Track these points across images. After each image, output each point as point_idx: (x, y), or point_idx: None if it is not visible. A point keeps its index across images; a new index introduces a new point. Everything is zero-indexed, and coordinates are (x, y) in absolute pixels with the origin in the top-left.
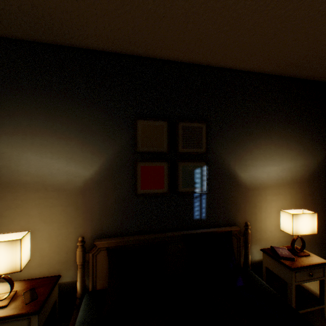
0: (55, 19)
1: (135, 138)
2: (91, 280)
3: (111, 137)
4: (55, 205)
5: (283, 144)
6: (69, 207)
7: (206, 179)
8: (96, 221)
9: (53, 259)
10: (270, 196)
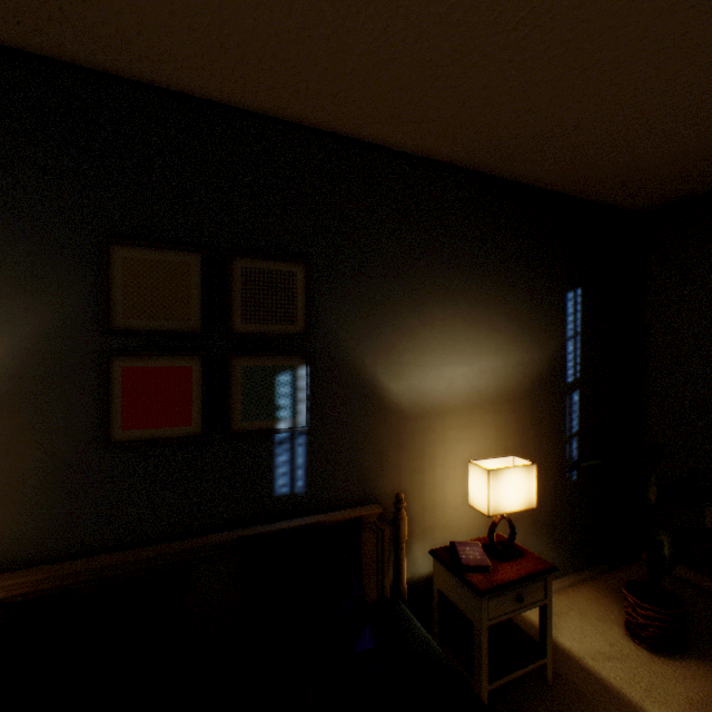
0: None
1: (105, 293)
2: None
3: (27, 287)
4: None
5: (481, 319)
6: None
7: (306, 398)
8: None
9: None
10: (454, 431)
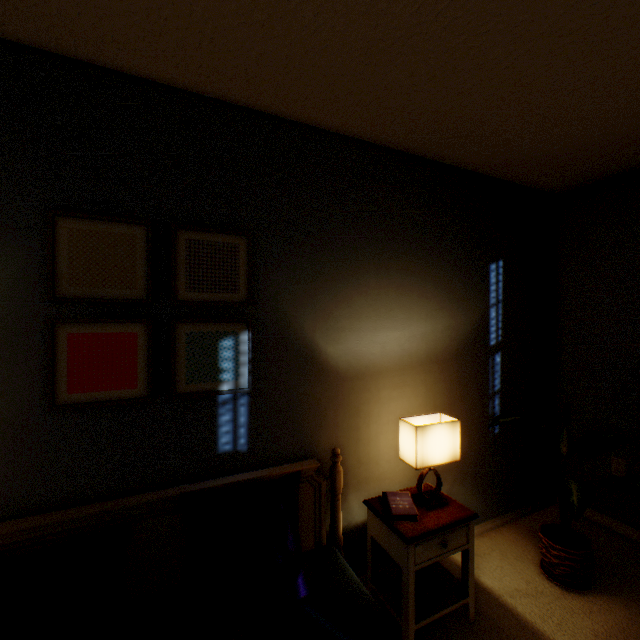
0: None
1: (51, 262)
2: None
3: None
4: None
5: (412, 288)
6: None
7: (248, 361)
8: None
9: None
10: (387, 390)
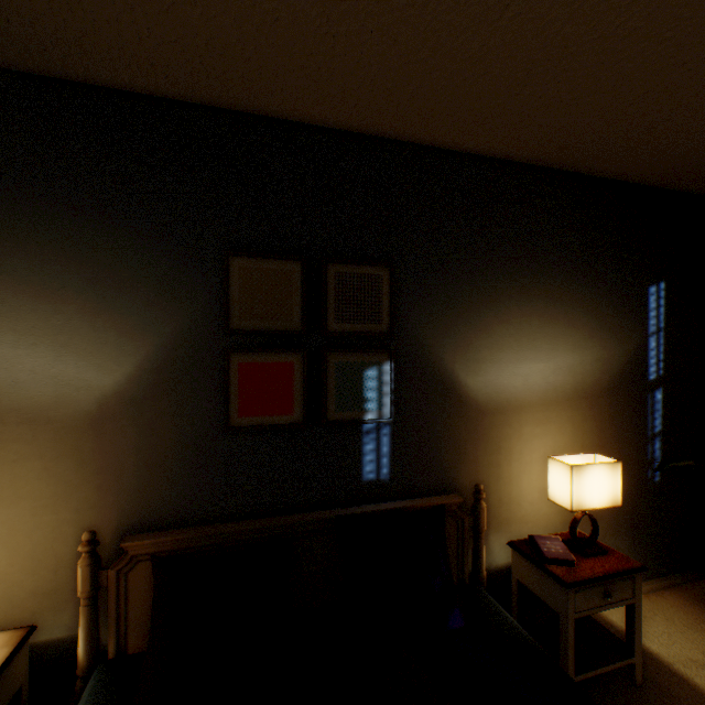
0: (11, 8)
1: (226, 298)
2: (115, 633)
3: (167, 295)
4: (25, 457)
5: (557, 316)
6: (60, 462)
7: (390, 392)
8: (130, 492)
9: (21, 587)
10: (529, 426)
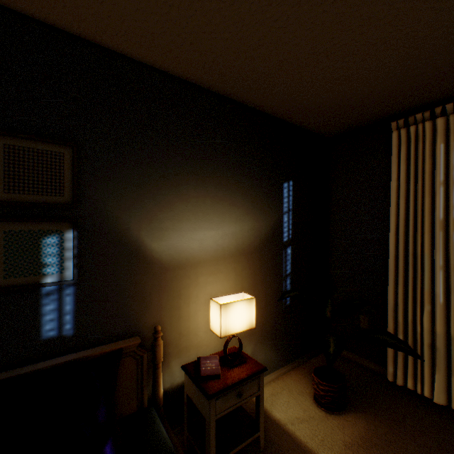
0: None
1: None
2: None
3: None
4: None
5: (225, 198)
6: None
7: (73, 256)
8: None
9: None
10: (204, 276)
